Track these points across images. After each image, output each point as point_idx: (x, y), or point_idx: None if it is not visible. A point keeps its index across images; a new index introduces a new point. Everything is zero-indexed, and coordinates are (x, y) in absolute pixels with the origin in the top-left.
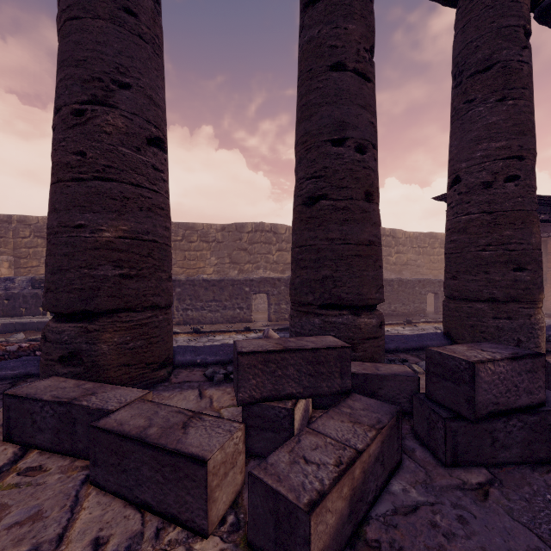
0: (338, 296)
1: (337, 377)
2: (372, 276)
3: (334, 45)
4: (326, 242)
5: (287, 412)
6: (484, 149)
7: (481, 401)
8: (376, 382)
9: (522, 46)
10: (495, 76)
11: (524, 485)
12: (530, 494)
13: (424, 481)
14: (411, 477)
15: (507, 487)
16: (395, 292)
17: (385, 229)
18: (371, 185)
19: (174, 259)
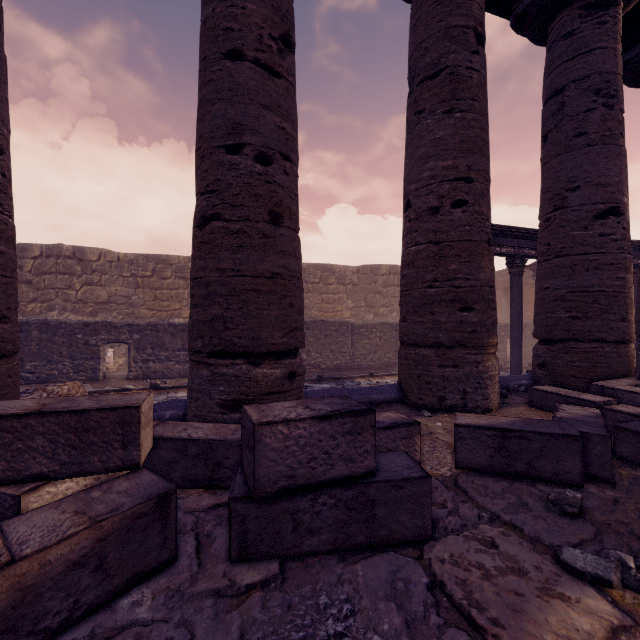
0: (230, 341)
1: (117, 448)
2: (276, 317)
3: (230, 27)
4: (217, 273)
5: (13, 501)
6: (431, 168)
7: (266, 475)
8: (222, 450)
9: (471, 50)
10: (443, 83)
11: (309, 583)
12: (302, 597)
13: (179, 587)
14: (168, 582)
15: (282, 588)
16: None
17: (397, 266)
18: (278, 204)
19: (141, 299)
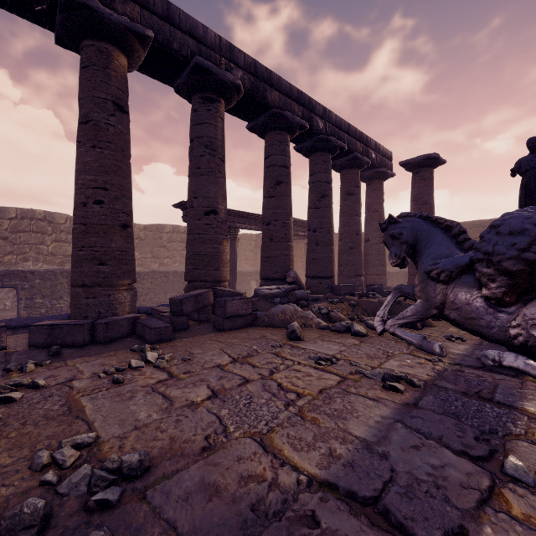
0: None
1: None
2: None
3: None
4: None
5: None
6: (82, 179)
7: None
8: None
9: (109, 113)
10: (90, 129)
11: None
12: None
13: None
14: None
15: None
16: (171, 282)
17: (180, 227)
18: None
19: None
